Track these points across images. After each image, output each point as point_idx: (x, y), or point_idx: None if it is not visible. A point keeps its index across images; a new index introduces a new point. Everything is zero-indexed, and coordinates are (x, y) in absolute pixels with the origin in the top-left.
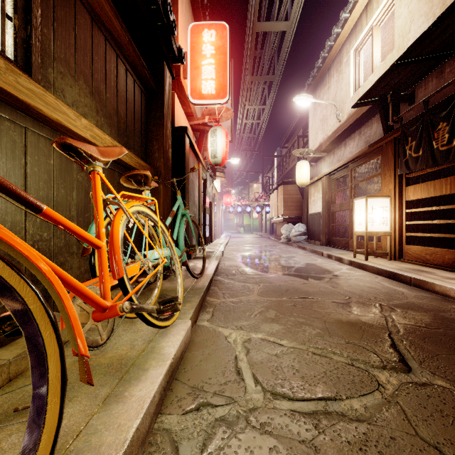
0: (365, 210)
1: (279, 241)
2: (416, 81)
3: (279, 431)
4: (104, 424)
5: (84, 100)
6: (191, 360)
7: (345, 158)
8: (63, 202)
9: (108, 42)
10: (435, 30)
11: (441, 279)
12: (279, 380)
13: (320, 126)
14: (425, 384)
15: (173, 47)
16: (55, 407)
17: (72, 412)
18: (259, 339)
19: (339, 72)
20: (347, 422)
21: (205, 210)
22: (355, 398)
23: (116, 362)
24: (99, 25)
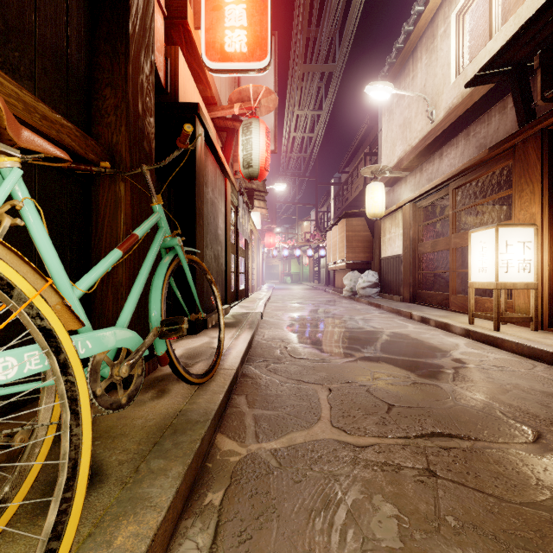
0: (495, 248)
1: (341, 295)
2: None
3: None
4: None
5: None
6: None
7: (440, 176)
8: None
9: None
10: None
11: None
12: None
13: (400, 135)
14: None
15: None
16: None
17: None
18: None
19: (431, 50)
20: None
21: (237, 252)
22: None
23: None
24: None
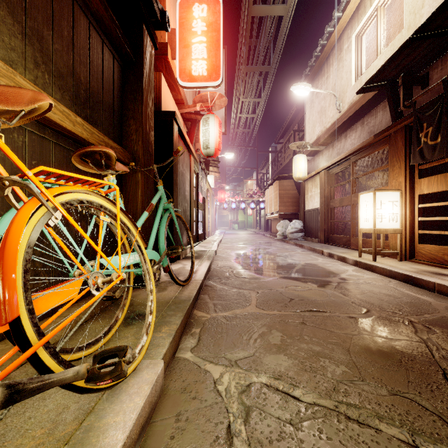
0: (373, 205)
1: (275, 238)
2: (429, 62)
3: None
4: None
5: (9, 40)
6: (158, 437)
7: (345, 151)
8: None
9: None
10: None
11: None
12: None
13: (318, 119)
14: None
15: (154, 7)
16: None
17: None
18: (262, 386)
19: (339, 60)
20: None
21: (197, 206)
22: None
23: None
24: None
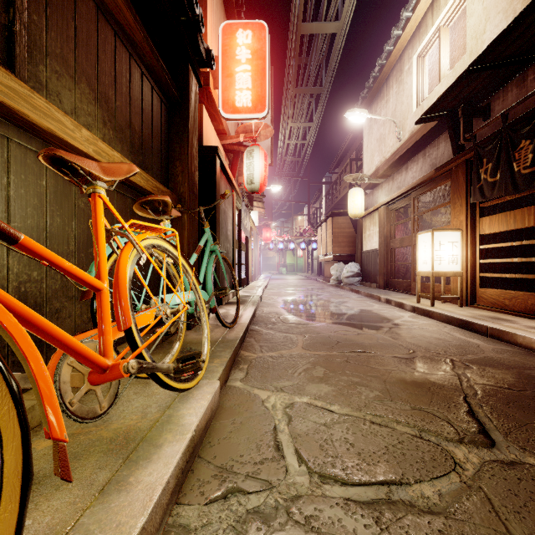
0: (431, 246)
1: (328, 283)
2: (492, 91)
3: (330, 527)
4: (99, 523)
5: (87, 108)
6: (219, 432)
7: (406, 185)
8: (59, 234)
9: (118, 38)
10: (517, 28)
11: (525, 328)
12: (329, 458)
13: (377, 147)
14: (514, 462)
15: (200, 48)
16: (11, 517)
17: (58, 506)
18: (303, 404)
19: (399, 82)
20: (417, 515)
21: (240, 247)
22: (426, 482)
23: (121, 436)
24: (106, 17)
